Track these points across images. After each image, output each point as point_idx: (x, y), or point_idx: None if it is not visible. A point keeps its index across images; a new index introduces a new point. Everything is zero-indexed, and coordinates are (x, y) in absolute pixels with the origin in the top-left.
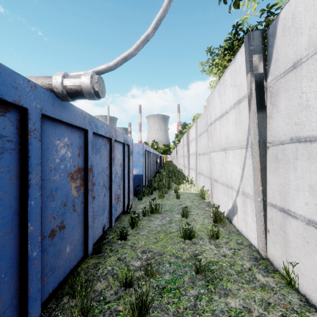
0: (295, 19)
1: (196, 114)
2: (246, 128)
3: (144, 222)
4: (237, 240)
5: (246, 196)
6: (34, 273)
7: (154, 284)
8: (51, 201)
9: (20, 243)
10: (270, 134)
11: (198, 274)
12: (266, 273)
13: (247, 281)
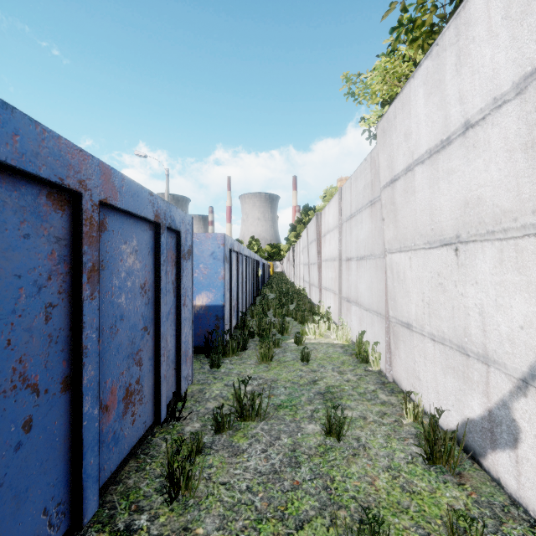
0: None
1: (330, 187)
2: None
3: (215, 459)
4: None
5: None
6: None
7: None
8: None
9: None
10: None
11: None
12: None
13: None
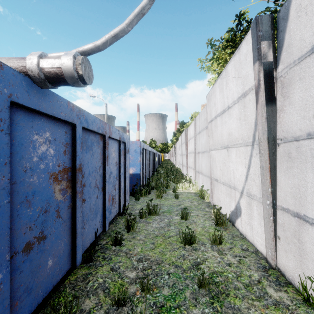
0: None
1: (194, 113)
2: (253, 123)
3: (141, 224)
4: (242, 246)
5: (252, 198)
6: None
7: (151, 301)
8: (26, 208)
9: None
10: (281, 129)
11: (201, 288)
12: (278, 286)
13: (257, 297)
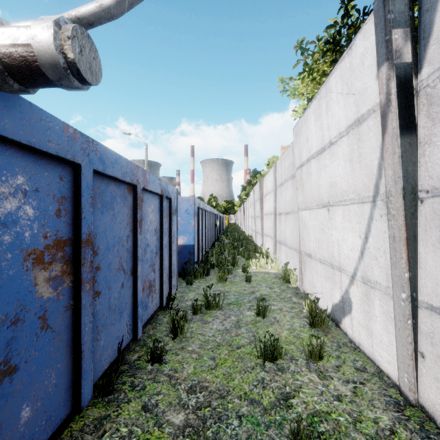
0: None
1: (272, 157)
2: (375, 166)
3: (194, 325)
4: (356, 363)
5: (371, 286)
6: None
7: None
8: None
9: None
10: (426, 175)
11: None
12: None
13: None
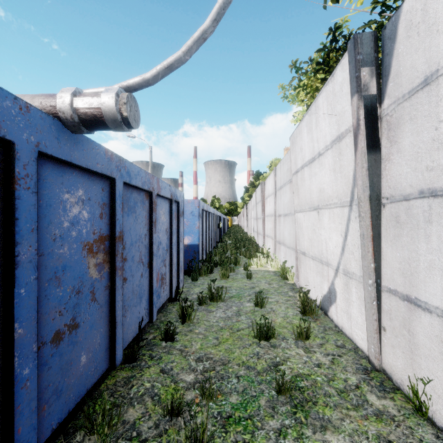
0: (427, 10)
1: (275, 159)
2: (351, 177)
3: (200, 313)
4: (337, 342)
5: (350, 276)
6: (26, 402)
7: (214, 410)
8: (55, 287)
9: (2, 356)
10: (387, 185)
11: (280, 394)
12: (382, 392)
13: (354, 406)
